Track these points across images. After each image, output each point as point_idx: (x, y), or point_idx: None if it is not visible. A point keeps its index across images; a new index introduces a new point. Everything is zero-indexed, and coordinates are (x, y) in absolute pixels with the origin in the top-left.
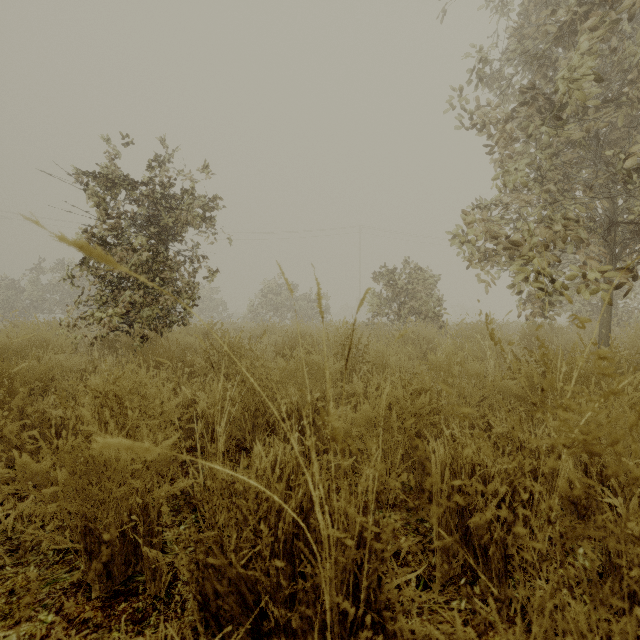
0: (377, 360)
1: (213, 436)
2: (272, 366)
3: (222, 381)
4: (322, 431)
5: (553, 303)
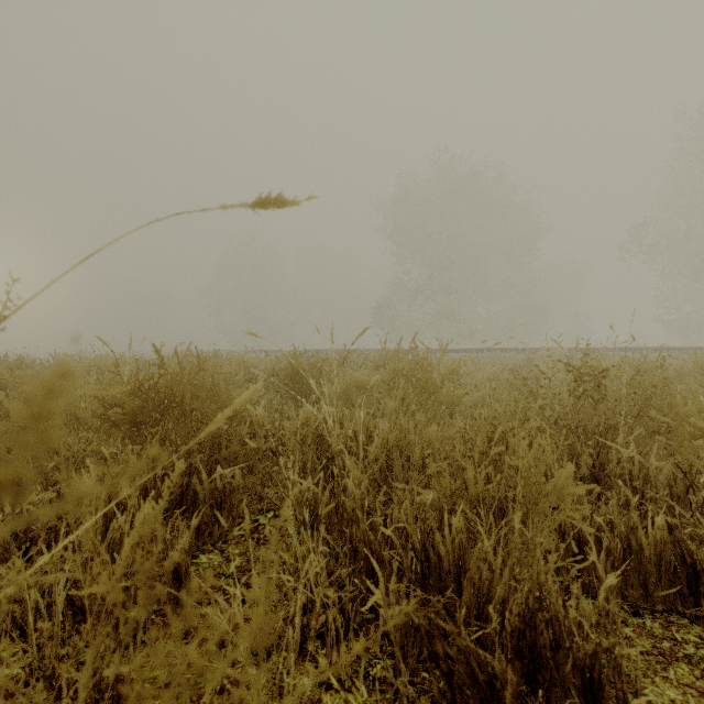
0: None
1: None
2: None
3: None
4: None
5: None
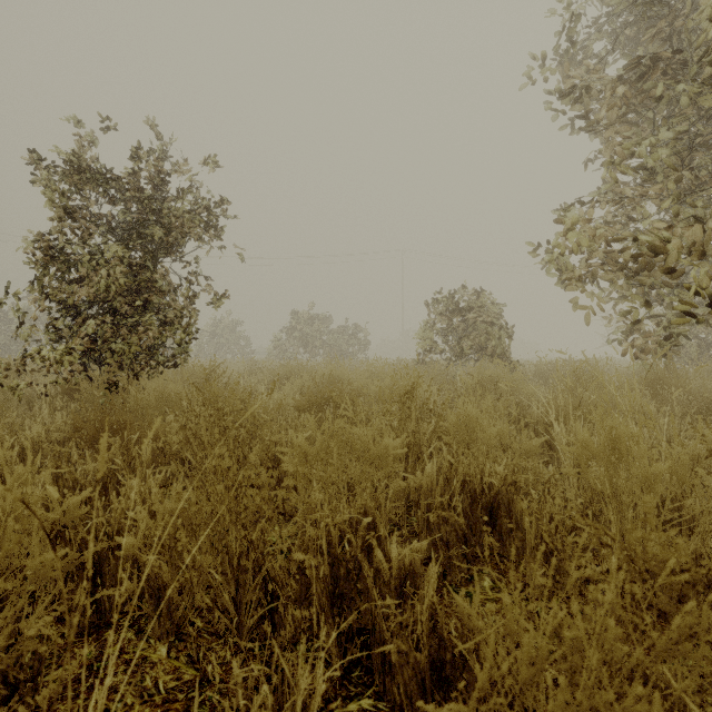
0: (460, 430)
1: (158, 602)
2: (282, 449)
3: (91, 572)
4: (379, 606)
5: (675, 337)
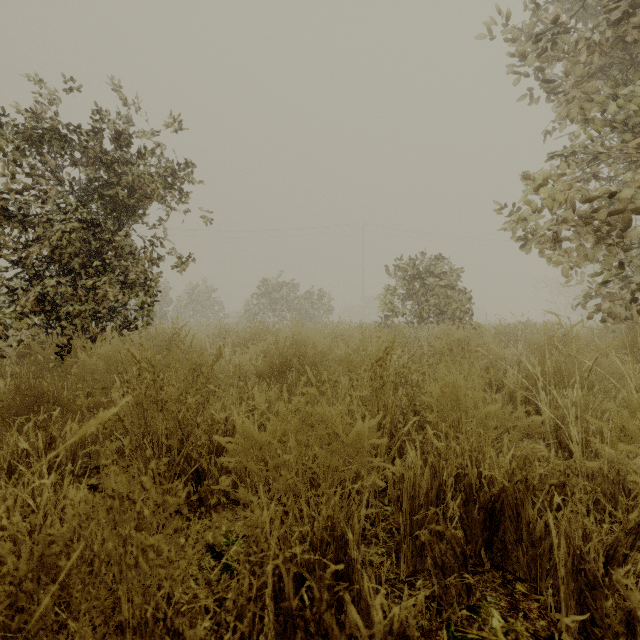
0: (445, 405)
1: None
2: (222, 439)
3: None
4: None
5: None
